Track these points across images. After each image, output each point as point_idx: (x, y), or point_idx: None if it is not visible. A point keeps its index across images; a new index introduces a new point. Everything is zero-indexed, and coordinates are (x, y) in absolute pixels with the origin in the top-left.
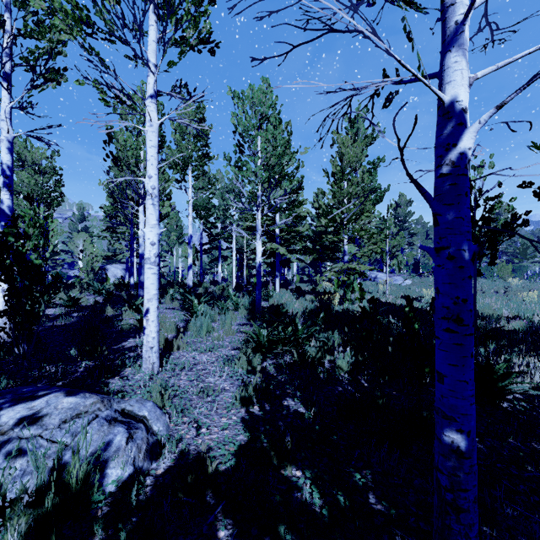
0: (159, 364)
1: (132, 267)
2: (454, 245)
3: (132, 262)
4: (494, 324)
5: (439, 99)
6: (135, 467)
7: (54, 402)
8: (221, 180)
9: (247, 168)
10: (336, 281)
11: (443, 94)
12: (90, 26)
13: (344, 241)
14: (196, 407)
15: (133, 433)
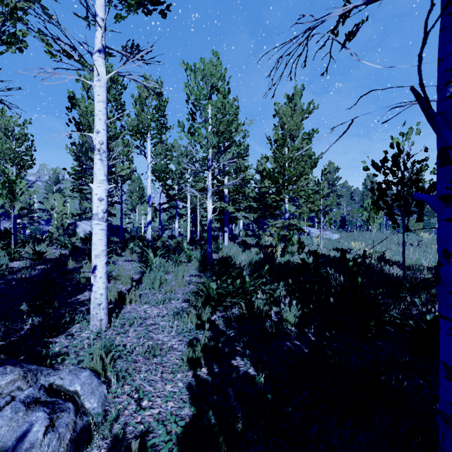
0: (108, 321)
1: None
2: None
3: None
4: (418, 274)
5: None
6: None
7: None
8: (178, 149)
9: (199, 133)
10: (276, 235)
11: None
12: None
13: (285, 200)
14: (140, 370)
15: (56, 418)
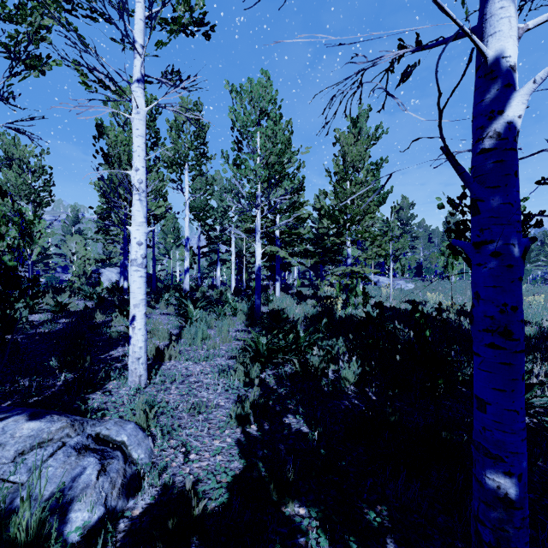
0: (147, 377)
1: (125, 271)
2: (500, 239)
3: (125, 266)
4: None
5: (478, 58)
6: (106, 507)
7: (11, 429)
8: (220, 182)
9: (246, 165)
10: (338, 285)
11: (486, 48)
12: (70, 2)
13: (347, 244)
14: (185, 426)
15: (107, 464)
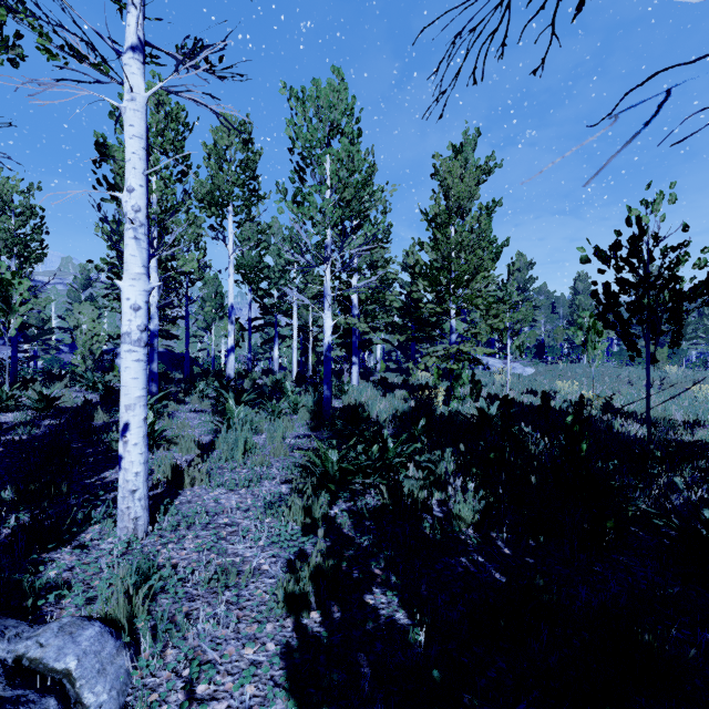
0: (149, 520)
1: None
2: None
3: None
4: (670, 433)
5: None
6: None
7: None
8: (278, 232)
9: (310, 202)
10: (436, 370)
11: None
12: None
13: (451, 313)
14: (198, 617)
15: None
